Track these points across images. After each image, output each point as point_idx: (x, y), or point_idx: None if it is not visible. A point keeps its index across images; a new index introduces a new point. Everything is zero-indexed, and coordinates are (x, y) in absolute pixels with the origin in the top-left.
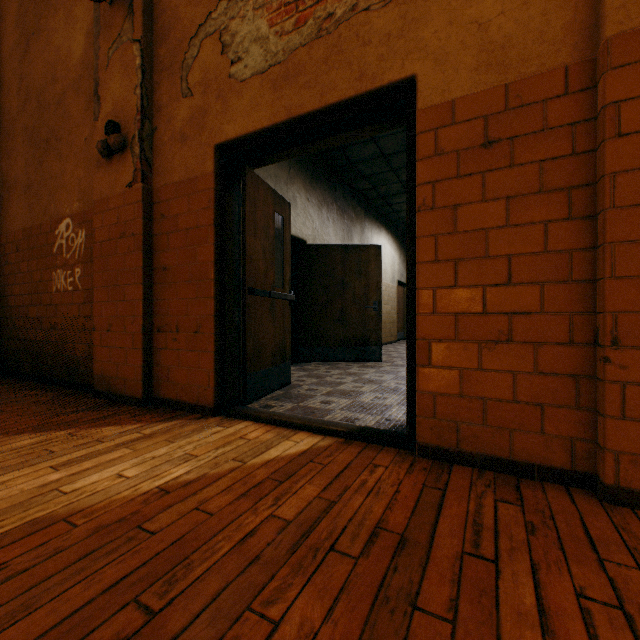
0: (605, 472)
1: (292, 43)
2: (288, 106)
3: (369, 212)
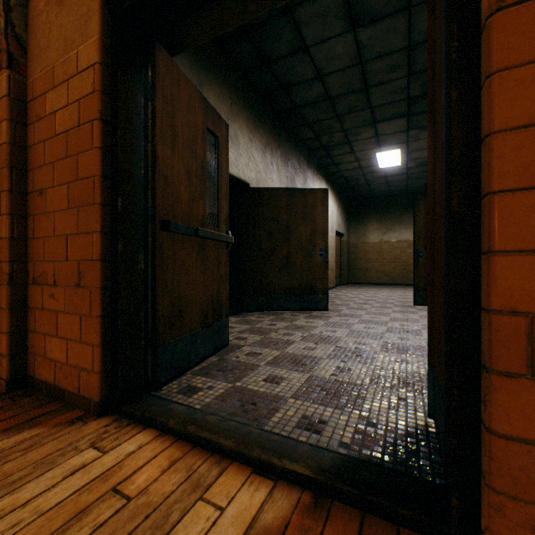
0: None
1: None
2: None
3: (311, 163)
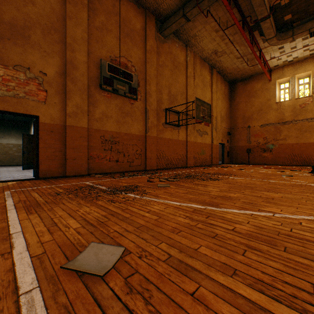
0: (67, 174)
1: (6, 94)
2: (4, 107)
3: None
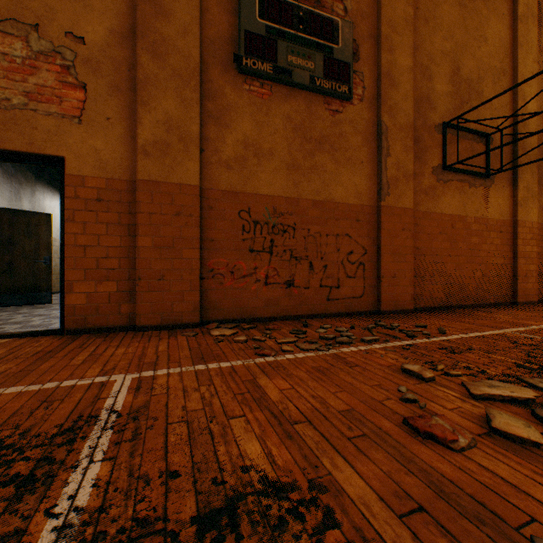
0: (138, 322)
1: None
2: None
3: (42, 177)
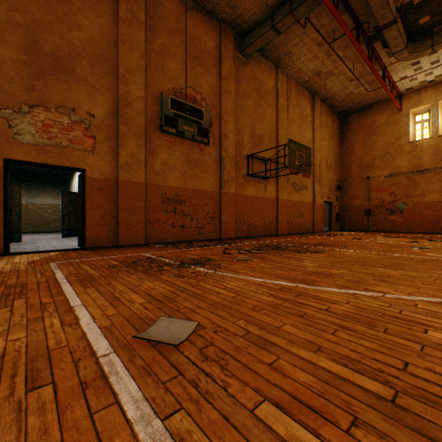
0: (119, 243)
1: (47, 143)
2: (45, 160)
3: None
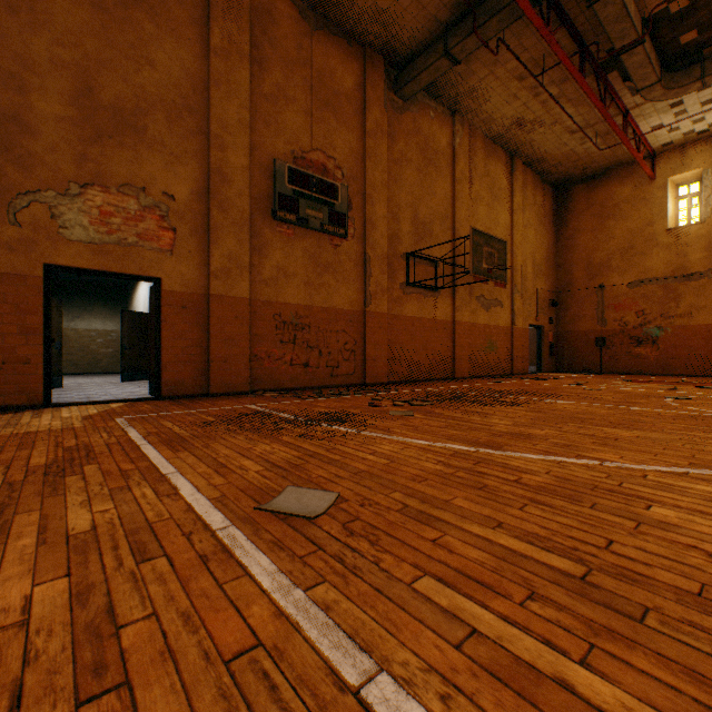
0: (211, 390)
1: (106, 239)
2: (103, 265)
3: None
